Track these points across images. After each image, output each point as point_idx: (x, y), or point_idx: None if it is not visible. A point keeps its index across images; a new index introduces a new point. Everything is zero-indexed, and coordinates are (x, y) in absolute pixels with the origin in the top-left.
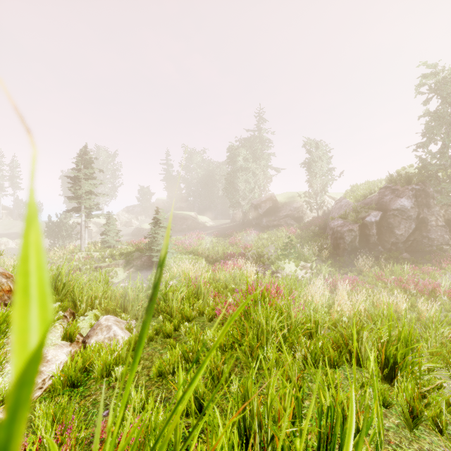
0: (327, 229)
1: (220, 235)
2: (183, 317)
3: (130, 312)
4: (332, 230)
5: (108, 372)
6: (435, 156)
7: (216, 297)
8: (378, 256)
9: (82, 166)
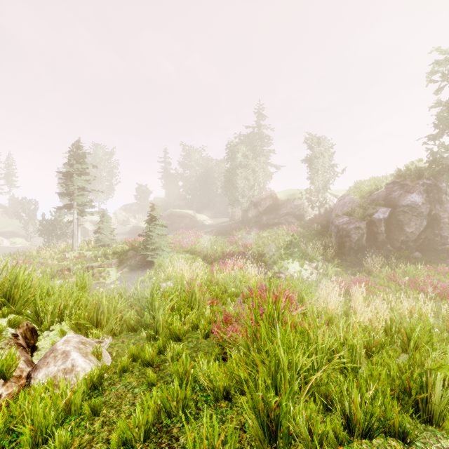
0: (330, 227)
1: (219, 234)
2: (171, 334)
3: (104, 327)
4: (337, 228)
5: (46, 436)
6: (448, 149)
7: (214, 305)
8: (387, 255)
9: (74, 161)
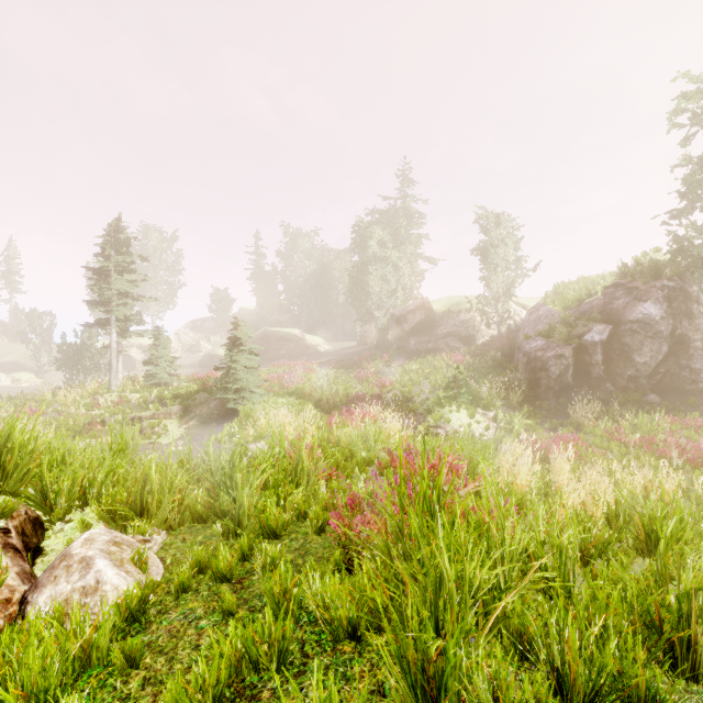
0: (515, 355)
1: (342, 366)
2: (263, 527)
3: (154, 516)
4: (526, 357)
5: None
6: (701, 232)
7: (333, 480)
8: (606, 399)
9: (111, 251)
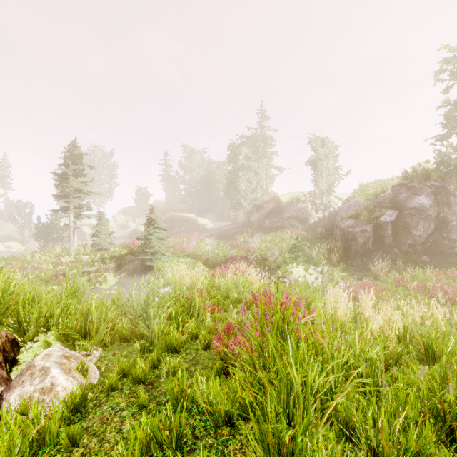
0: (334, 230)
1: (221, 237)
2: (168, 345)
3: (93, 338)
4: (342, 231)
5: None
6: (456, 149)
7: (215, 313)
8: (394, 259)
9: (70, 162)
